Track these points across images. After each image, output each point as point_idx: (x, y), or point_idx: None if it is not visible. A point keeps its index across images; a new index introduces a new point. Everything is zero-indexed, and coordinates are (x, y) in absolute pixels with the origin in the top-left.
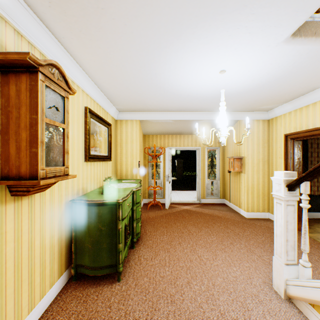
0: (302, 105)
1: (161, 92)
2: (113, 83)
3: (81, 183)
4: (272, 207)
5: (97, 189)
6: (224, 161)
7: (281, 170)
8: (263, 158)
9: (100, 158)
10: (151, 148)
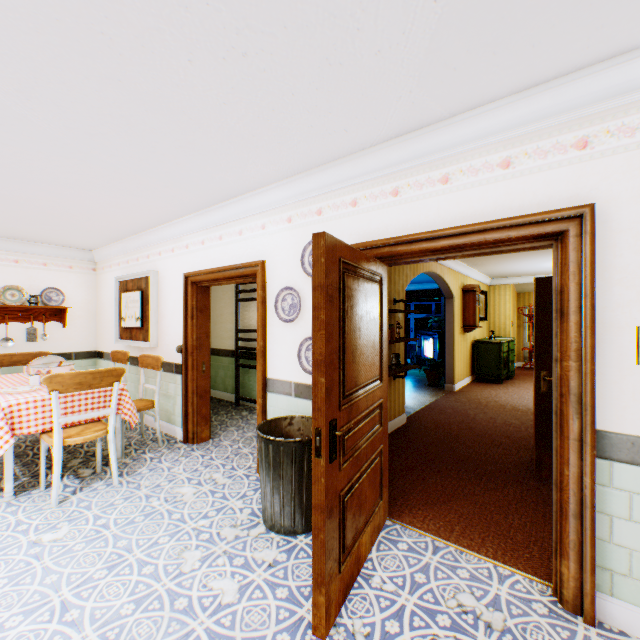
0: None
1: (531, 270)
2: (493, 271)
3: (474, 334)
4: None
5: (482, 338)
6: None
7: None
8: None
9: (480, 319)
10: (526, 307)
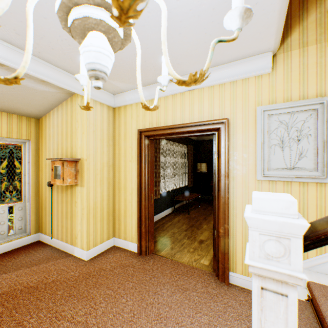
0: (162, 95)
1: None
2: None
3: None
4: (120, 229)
5: None
6: (40, 167)
7: (133, 177)
8: (108, 162)
9: None
10: None
